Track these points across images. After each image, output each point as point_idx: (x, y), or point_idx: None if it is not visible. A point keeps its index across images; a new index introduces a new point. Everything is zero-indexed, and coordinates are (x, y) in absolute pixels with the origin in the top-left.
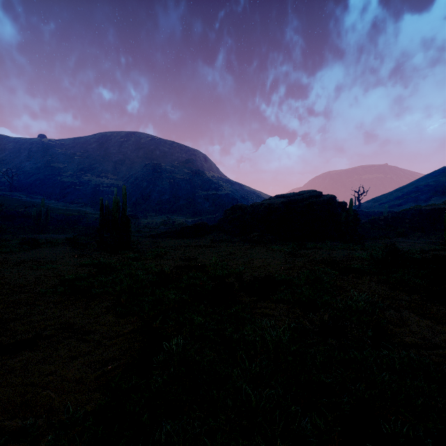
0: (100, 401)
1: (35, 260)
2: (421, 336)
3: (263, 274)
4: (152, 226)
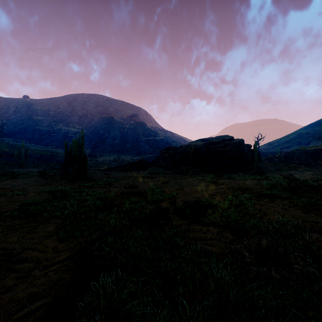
0: None
1: (7, 188)
2: None
3: (192, 199)
4: (107, 163)
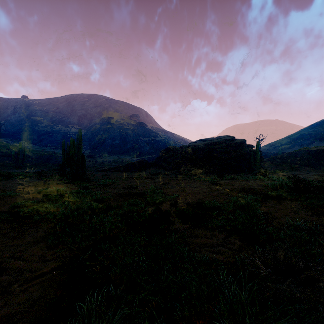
0: None
1: (0, 189)
2: None
3: (194, 200)
4: (106, 163)
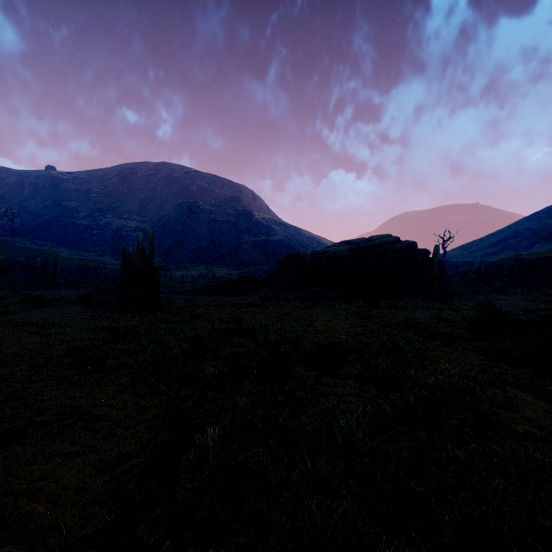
0: (105, 518)
1: (37, 323)
2: (537, 423)
3: (326, 340)
4: (188, 280)
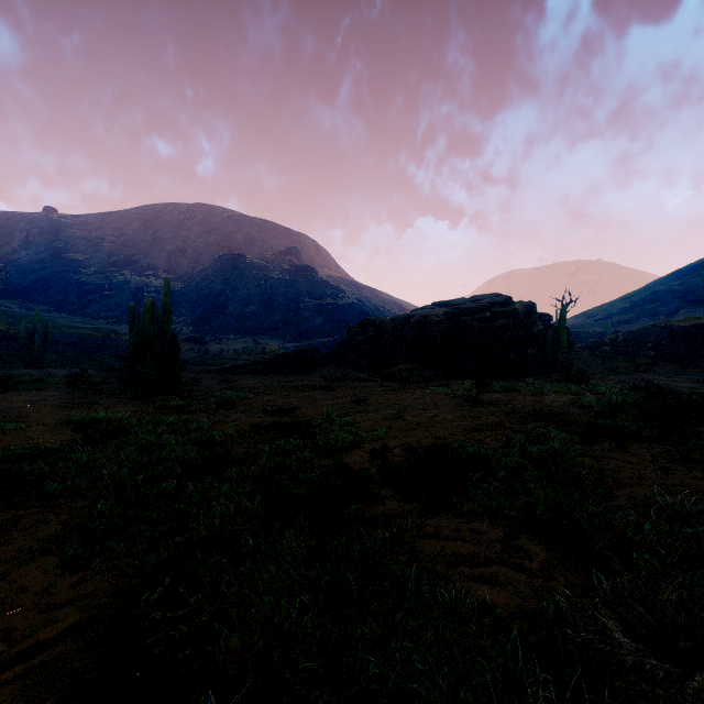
0: None
1: None
2: None
3: (425, 441)
4: (229, 356)
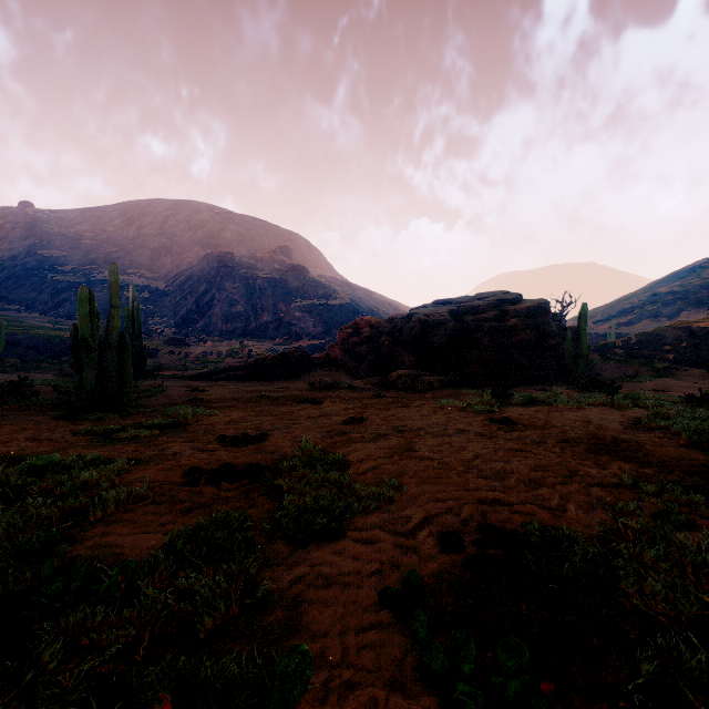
0: None
1: None
2: None
3: (467, 512)
4: (211, 359)
